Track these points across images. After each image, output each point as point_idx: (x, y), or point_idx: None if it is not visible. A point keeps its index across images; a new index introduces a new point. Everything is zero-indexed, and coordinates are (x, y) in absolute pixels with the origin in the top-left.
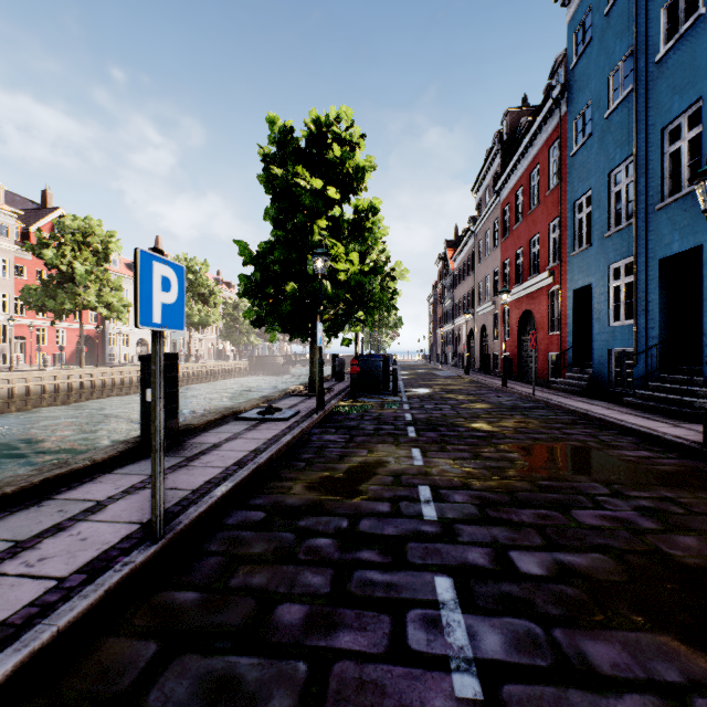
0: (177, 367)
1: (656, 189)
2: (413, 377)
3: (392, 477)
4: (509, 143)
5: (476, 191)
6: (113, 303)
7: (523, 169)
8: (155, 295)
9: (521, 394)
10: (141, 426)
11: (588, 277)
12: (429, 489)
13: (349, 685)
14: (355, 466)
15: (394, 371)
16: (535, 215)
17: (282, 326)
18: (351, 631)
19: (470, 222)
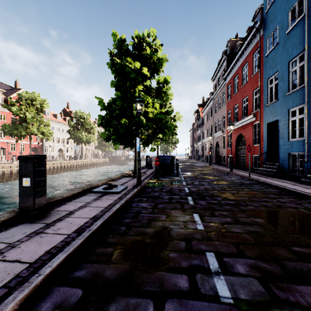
0: (44, 163)
1: None
2: (185, 166)
3: (185, 242)
4: (230, 55)
5: (213, 79)
6: (45, 132)
7: (238, 66)
8: None
9: (242, 176)
10: (19, 202)
11: (276, 116)
12: (214, 257)
13: None
14: (158, 230)
15: (177, 164)
16: (245, 88)
17: (120, 141)
18: None
19: (210, 94)
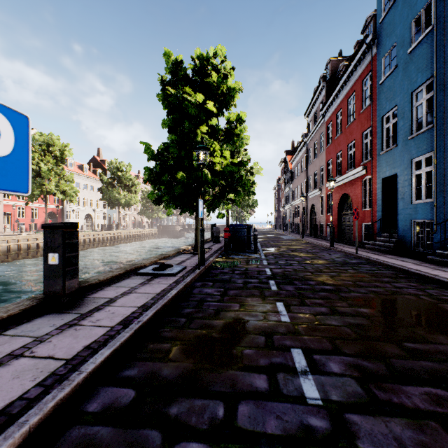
0: (77, 234)
1: None
2: (266, 239)
3: (264, 337)
4: (331, 81)
5: (307, 115)
6: (67, 190)
7: (342, 97)
8: None
9: (346, 253)
10: (44, 286)
11: (394, 169)
12: (302, 354)
13: None
14: (229, 323)
15: (255, 236)
16: (351, 128)
17: (175, 204)
18: None
19: (302, 137)
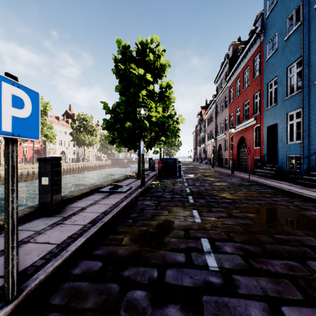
0: (60, 164)
1: (315, 73)
2: (187, 169)
3: (184, 231)
4: (233, 58)
5: (216, 82)
6: (48, 134)
7: (240, 70)
8: (4, 109)
9: (242, 178)
10: (39, 199)
11: (275, 120)
12: (208, 242)
13: None
14: (161, 223)
15: (179, 166)
16: (246, 91)
17: (124, 144)
18: None
19: (213, 97)
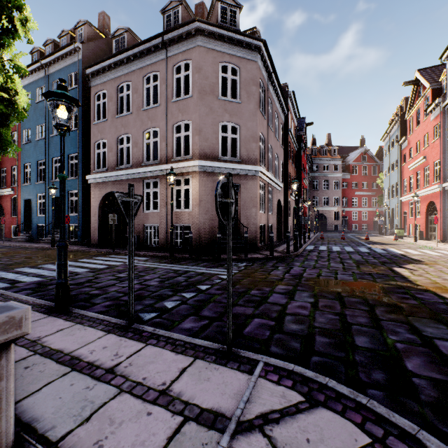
0: None
1: (51, 175)
2: None
3: None
4: None
5: None
6: None
7: None
8: None
9: None
10: None
11: (30, 196)
12: None
13: None
14: None
15: None
16: (4, 158)
17: None
18: None
19: None
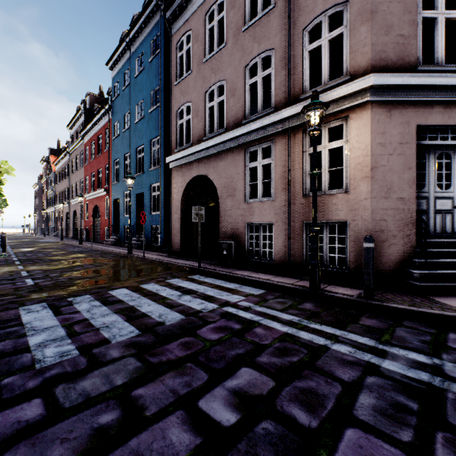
0: None
1: (135, 168)
2: (19, 243)
3: (9, 272)
4: (90, 111)
5: (71, 128)
6: None
7: (95, 132)
8: None
9: (87, 247)
10: None
11: (118, 195)
12: (26, 272)
13: (3, 288)
14: None
15: (4, 238)
16: (100, 159)
17: None
18: (1, 286)
19: (67, 144)
